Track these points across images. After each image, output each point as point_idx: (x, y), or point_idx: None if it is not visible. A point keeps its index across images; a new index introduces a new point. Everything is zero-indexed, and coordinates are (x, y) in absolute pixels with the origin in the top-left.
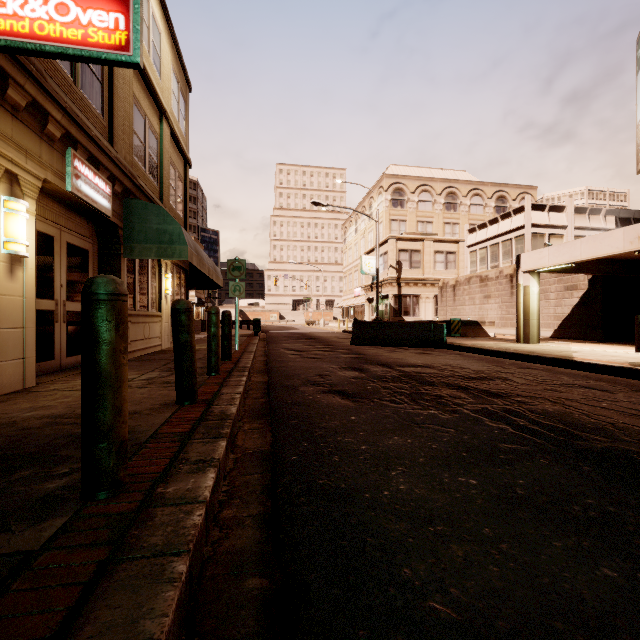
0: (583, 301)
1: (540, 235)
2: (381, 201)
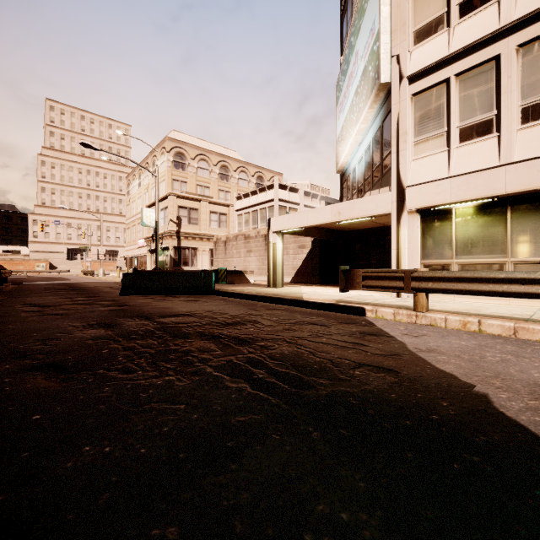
0: (309, 256)
1: (284, 207)
2: (164, 161)
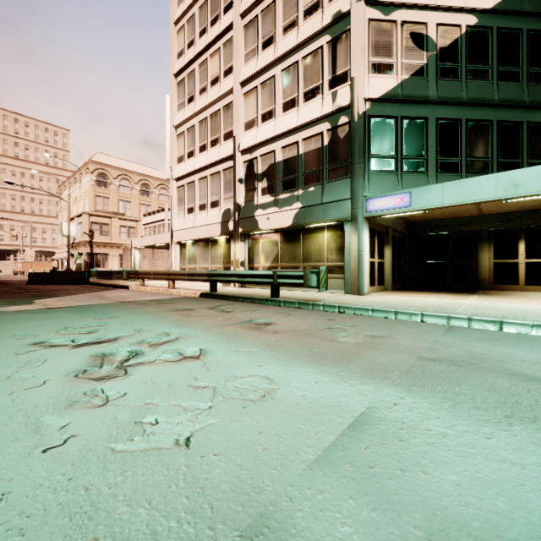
0: None
1: None
2: (88, 179)
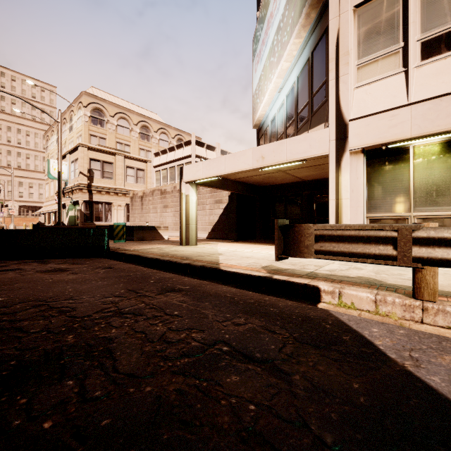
0: (225, 211)
1: None
2: (81, 115)
